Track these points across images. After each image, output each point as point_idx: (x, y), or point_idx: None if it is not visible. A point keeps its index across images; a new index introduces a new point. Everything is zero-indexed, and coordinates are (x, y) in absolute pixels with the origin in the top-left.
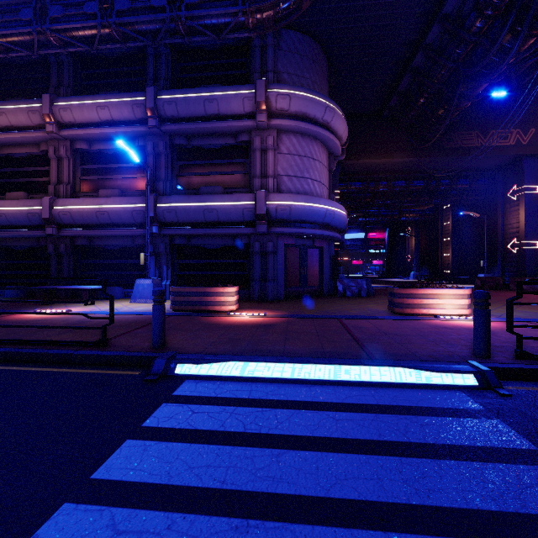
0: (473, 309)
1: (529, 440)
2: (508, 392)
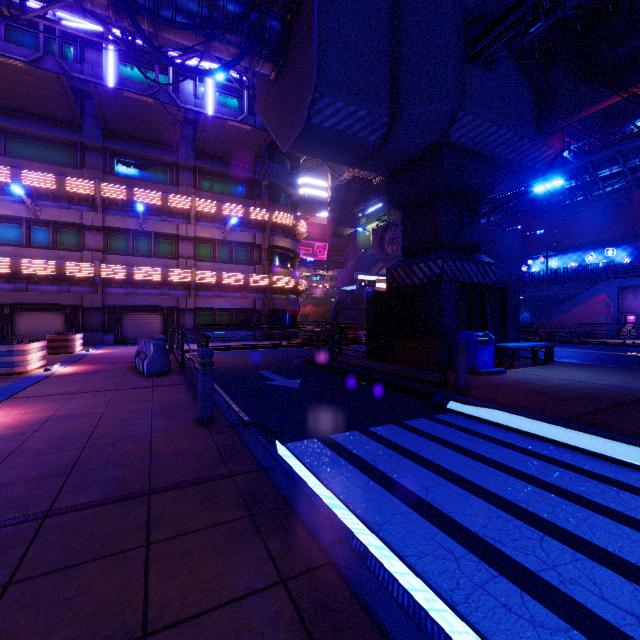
0: (206, 371)
1: (347, 431)
2: (277, 428)
